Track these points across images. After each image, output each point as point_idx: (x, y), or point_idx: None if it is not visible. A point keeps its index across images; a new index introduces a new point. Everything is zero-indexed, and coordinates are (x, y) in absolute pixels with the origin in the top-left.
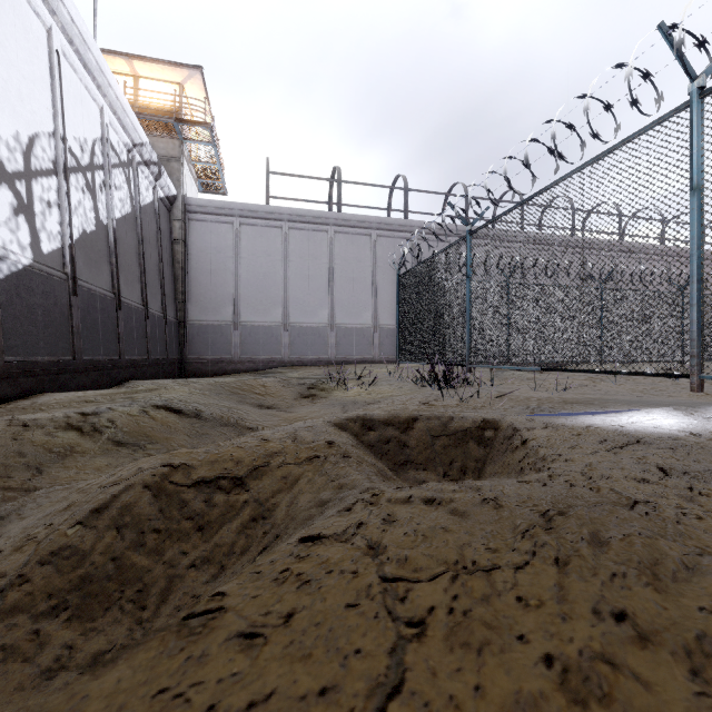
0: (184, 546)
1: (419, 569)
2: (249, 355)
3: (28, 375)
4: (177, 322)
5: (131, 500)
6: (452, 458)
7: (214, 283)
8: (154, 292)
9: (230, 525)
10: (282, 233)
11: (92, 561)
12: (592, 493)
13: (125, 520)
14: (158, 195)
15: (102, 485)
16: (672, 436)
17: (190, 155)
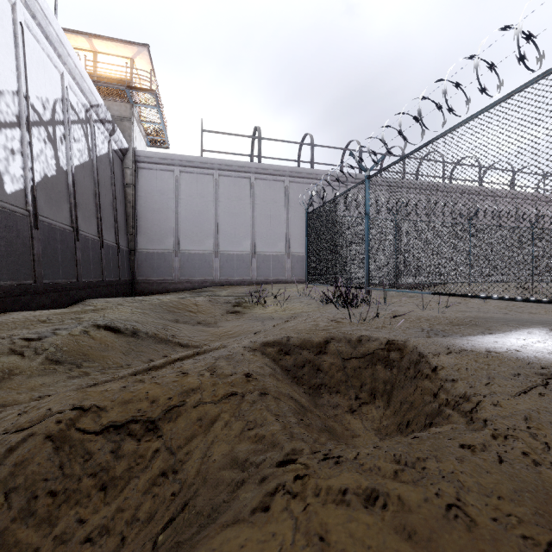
0: (81, 512)
1: None
2: (187, 277)
3: None
4: (128, 250)
5: (28, 454)
6: (362, 381)
7: (158, 219)
8: (108, 226)
9: (137, 482)
10: (213, 179)
11: None
12: None
13: (16, 481)
14: (112, 147)
15: (7, 430)
16: None
17: (140, 116)
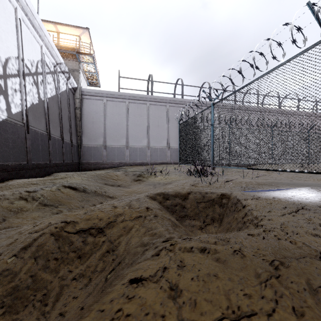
0: (70, 267)
1: (204, 313)
2: (110, 160)
3: (4, 171)
4: (77, 145)
5: (43, 242)
6: (207, 214)
7: (94, 127)
8: (66, 131)
9: (95, 255)
10: (125, 104)
11: (19, 278)
12: (292, 245)
13: (39, 253)
14: (68, 87)
15: (30, 232)
16: (318, 204)
17: (83, 68)
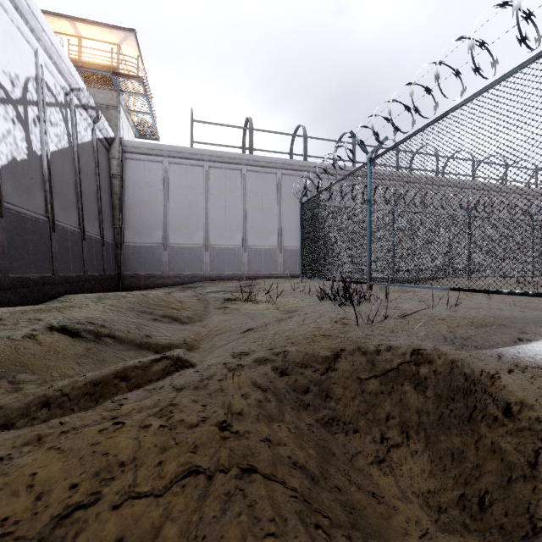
0: None
1: None
2: (176, 271)
3: None
4: (115, 243)
5: None
6: (387, 412)
7: (146, 211)
8: (91, 217)
9: None
10: (203, 170)
11: None
12: None
13: None
14: (96, 136)
15: None
16: None
17: (127, 105)
